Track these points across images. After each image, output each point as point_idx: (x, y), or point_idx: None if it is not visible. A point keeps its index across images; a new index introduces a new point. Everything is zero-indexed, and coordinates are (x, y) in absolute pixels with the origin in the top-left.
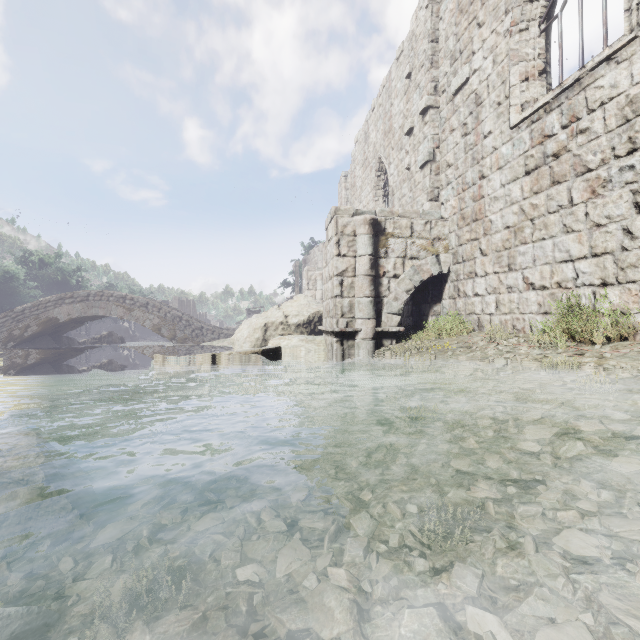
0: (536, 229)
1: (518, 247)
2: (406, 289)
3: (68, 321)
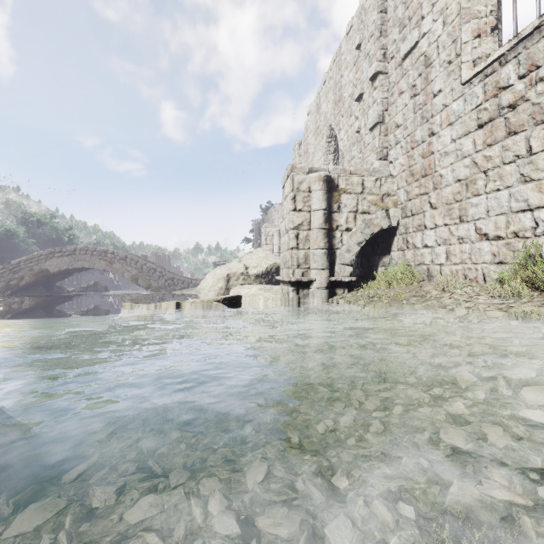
0: (490, 180)
1: (470, 199)
2: (358, 241)
3: (57, 272)
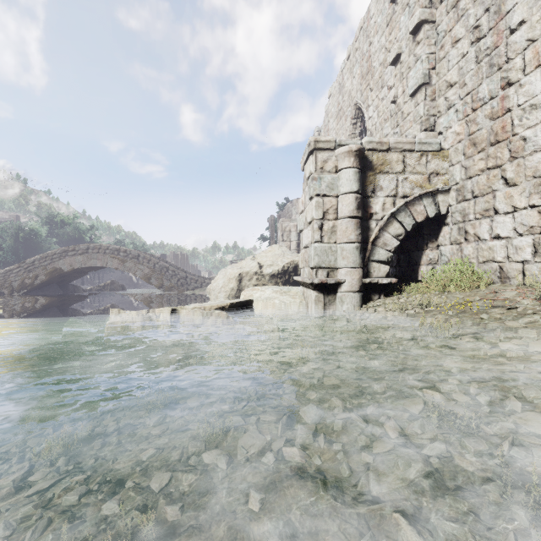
0: None
1: None
2: (399, 233)
3: (71, 271)
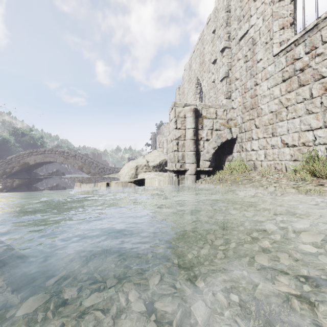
0: (289, 112)
1: (278, 123)
2: (213, 147)
3: (34, 164)
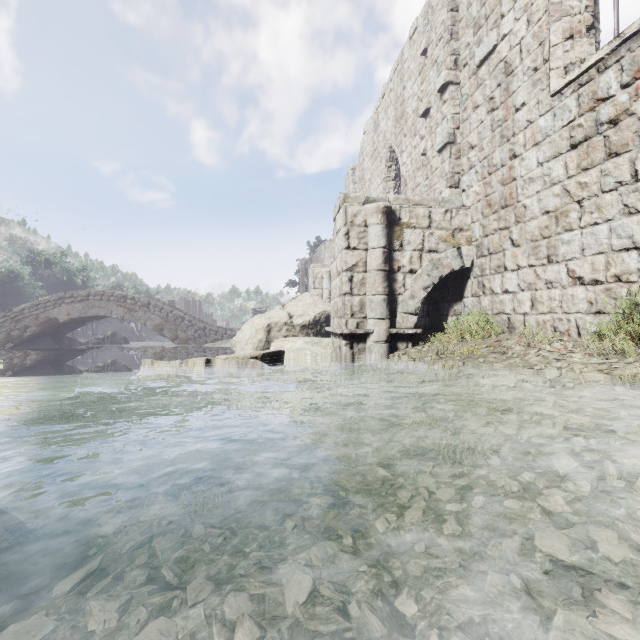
0: (585, 212)
1: (561, 235)
2: (424, 286)
3: (68, 321)
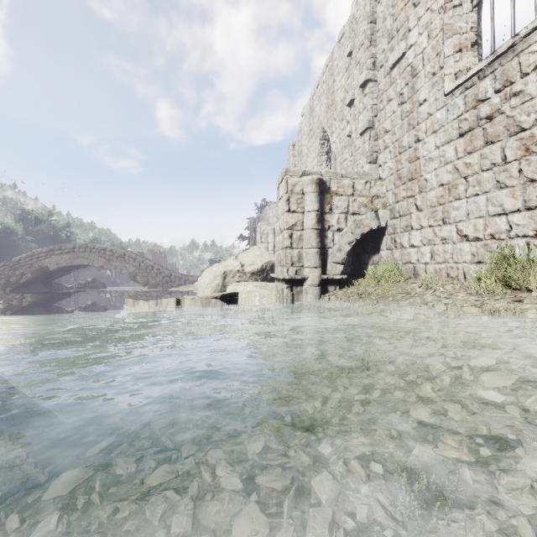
0: (470, 186)
1: (452, 202)
2: (348, 241)
3: (57, 269)
